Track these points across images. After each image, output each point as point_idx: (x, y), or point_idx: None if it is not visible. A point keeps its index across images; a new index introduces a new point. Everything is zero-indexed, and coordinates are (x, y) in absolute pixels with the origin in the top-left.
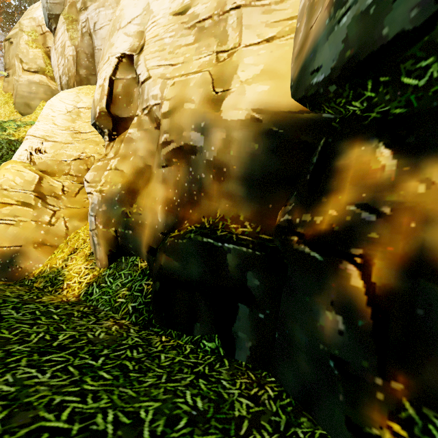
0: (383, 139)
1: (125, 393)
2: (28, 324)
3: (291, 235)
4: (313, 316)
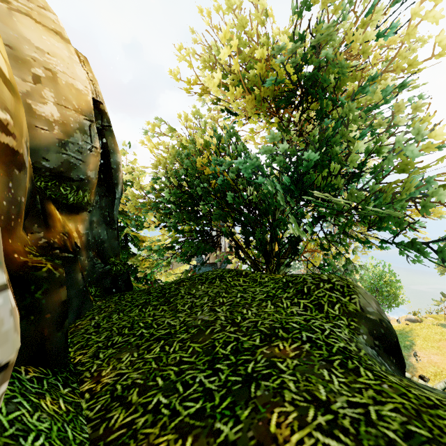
0: (54, 206)
1: (138, 317)
2: (185, 361)
3: (55, 250)
4: (77, 279)
